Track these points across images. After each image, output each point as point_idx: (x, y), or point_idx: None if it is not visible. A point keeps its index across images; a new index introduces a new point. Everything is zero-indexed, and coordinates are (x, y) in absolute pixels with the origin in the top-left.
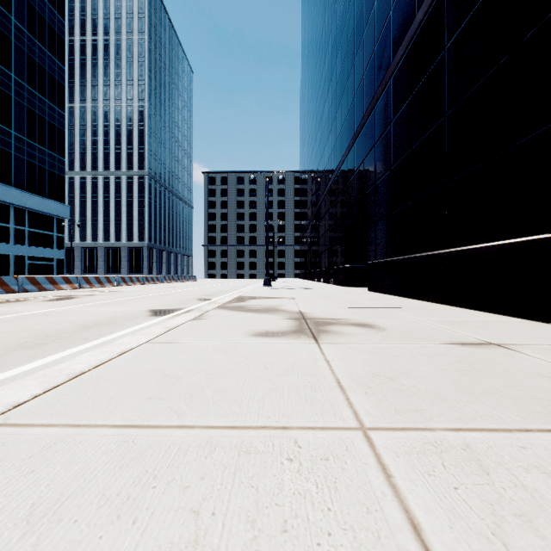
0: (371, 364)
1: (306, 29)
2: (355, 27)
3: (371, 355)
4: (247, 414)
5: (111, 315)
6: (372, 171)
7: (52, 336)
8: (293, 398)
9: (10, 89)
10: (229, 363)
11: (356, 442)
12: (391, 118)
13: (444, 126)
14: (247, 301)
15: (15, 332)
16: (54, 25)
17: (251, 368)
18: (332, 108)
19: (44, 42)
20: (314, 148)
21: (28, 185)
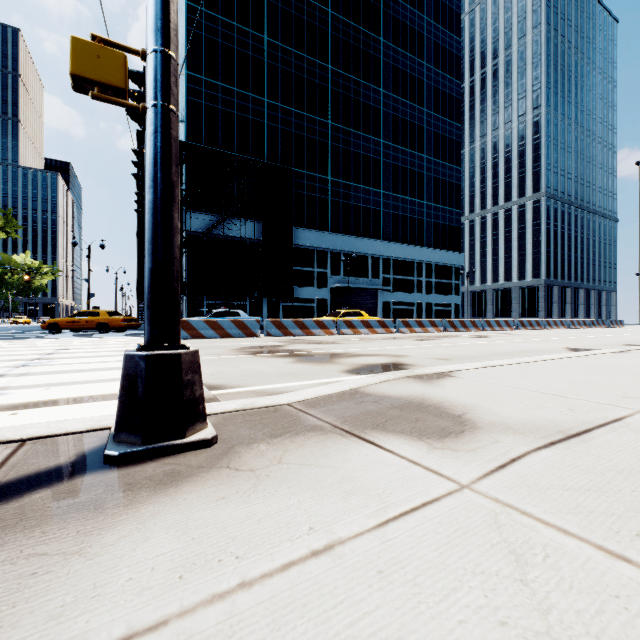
0: None
1: None
2: None
3: None
4: None
5: (533, 348)
6: None
7: (504, 353)
8: None
9: (423, 168)
10: None
11: None
12: None
13: None
14: None
15: (481, 350)
16: (452, 92)
17: None
18: None
19: (444, 113)
20: None
21: (434, 243)
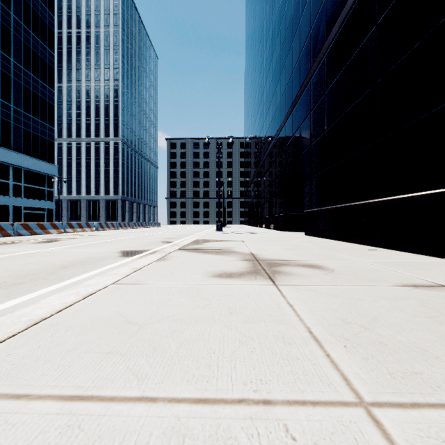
0: (336, 309)
1: (250, 21)
2: (292, 15)
3: (332, 298)
4: (218, 379)
5: (87, 256)
6: (308, 134)
7: (30, 275)
8: (266, 353)
9: (10, 70)
10: (193, 307)
11: (365, 430)
12: (325, 88)
13: (375, 91)
14: (204, 244)
15: None
16: (45, 19)
17: (216, 313)
18: (273, 83)
19: (37, 33)
20: (257, 118)
21: (24, 149)
